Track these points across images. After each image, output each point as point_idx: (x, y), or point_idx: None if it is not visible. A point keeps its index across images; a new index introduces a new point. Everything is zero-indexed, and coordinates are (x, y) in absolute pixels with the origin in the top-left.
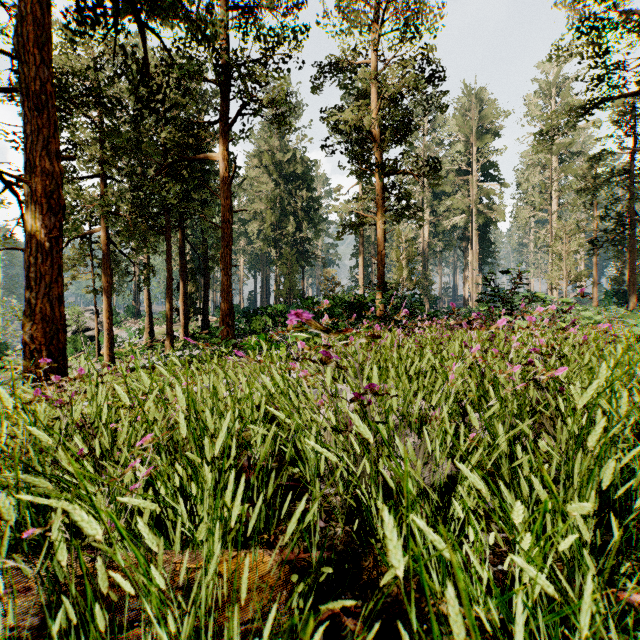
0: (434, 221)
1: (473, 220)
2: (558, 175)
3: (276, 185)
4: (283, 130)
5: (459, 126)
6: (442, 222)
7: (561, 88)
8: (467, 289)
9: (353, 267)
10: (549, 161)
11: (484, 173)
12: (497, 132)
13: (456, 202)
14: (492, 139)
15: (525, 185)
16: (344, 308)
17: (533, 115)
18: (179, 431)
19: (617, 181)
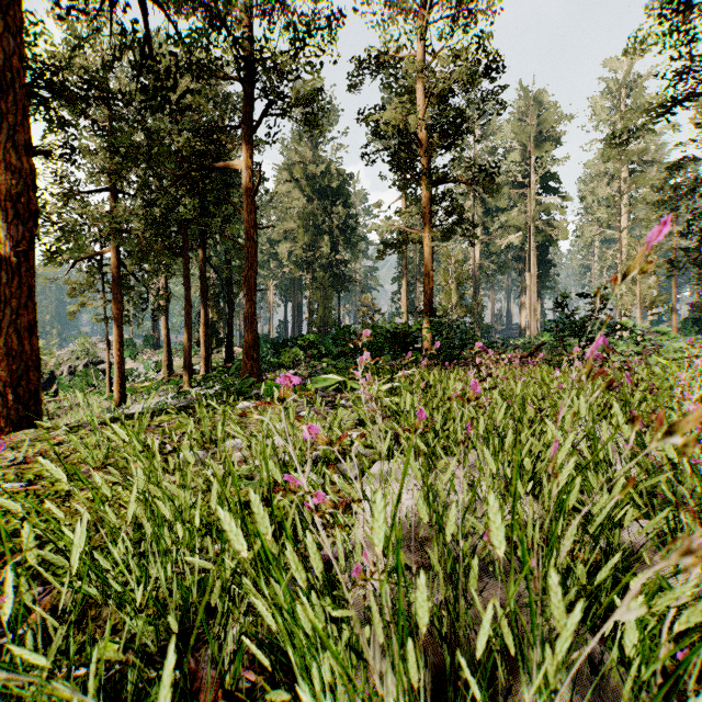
0: (486, 240)
1: (531, 239)
2: (628, 187)
3: (309, 201)
4: (317, 140)
5: (515, 133)
6: (495, 241)
7: (632, 88)
8: (524, 317)
9: (395, 292)
10: (618, 171)
11: (543, 186)
12: (558, 139)
13: (511, 218)
14: (553, 147)
15: (590, 199)
16: (386, 338)
17: (600, 119)
18: (114, 558)
19: (701, 191)
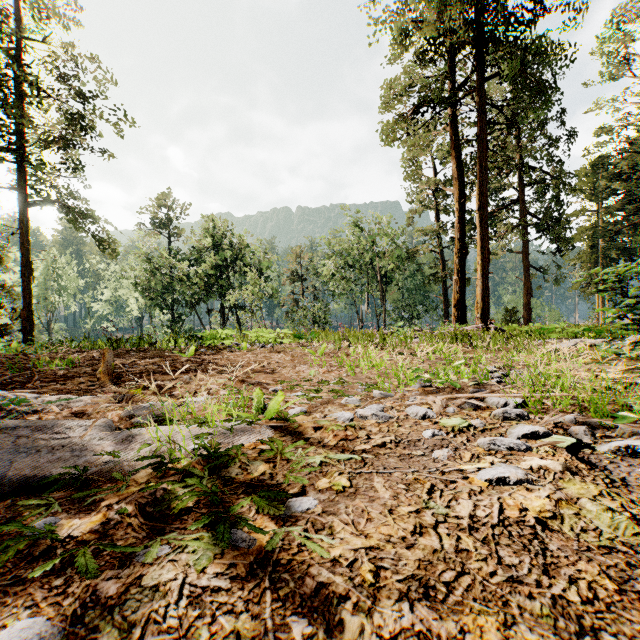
0: None
1: None
2: None
3: None
4: None
5: None
6: None
7: None
8: None
9: None
10: None
11: None
12: None
13: None
14: None
15: None
16: None
17: None
18: None
19: None
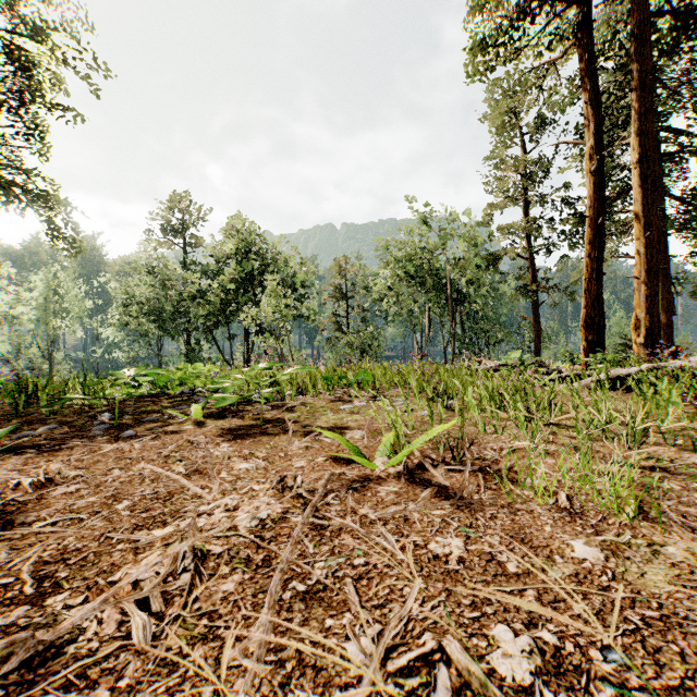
0: None
1: None
2: None
3: None
4: None
5: None
6: None
7: None
8: None
9: None
10: None
11: None
12: None
13: None
14: None
15: None
16: None
17: None
18: None
19: None
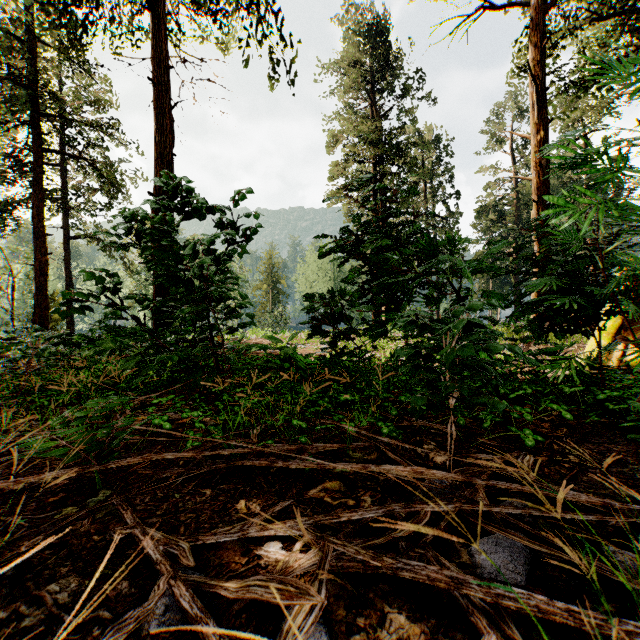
0: None
1: None
2: None
3: None
4: None
5: None
6: None
7: None
8: None
9: None
10: None
11: None
12: None
13: None
14: None
15: None
16: None
17: None
18: None
19: None
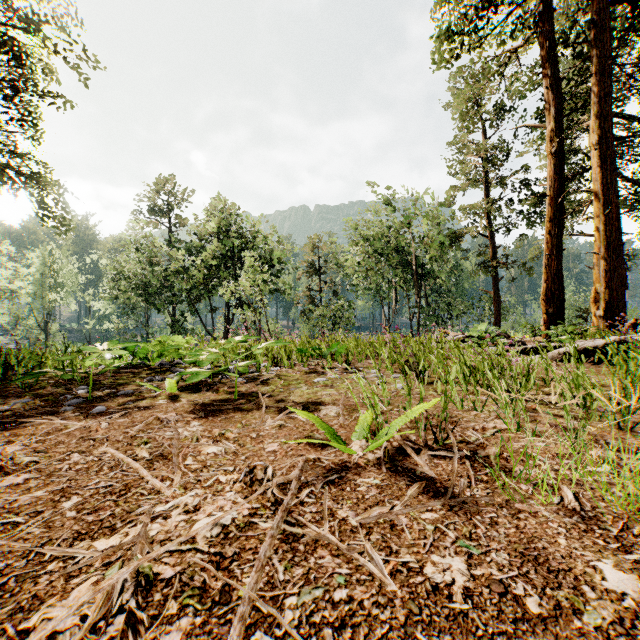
0: None
1: None
2: None
3: None
4: None
5: None
6: None
7: None
8: None
9: None
10: None
11: None
12: None
13: None
14: None
15: None
16: None
17: None
18: None
19: None
